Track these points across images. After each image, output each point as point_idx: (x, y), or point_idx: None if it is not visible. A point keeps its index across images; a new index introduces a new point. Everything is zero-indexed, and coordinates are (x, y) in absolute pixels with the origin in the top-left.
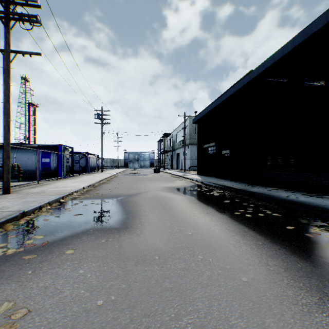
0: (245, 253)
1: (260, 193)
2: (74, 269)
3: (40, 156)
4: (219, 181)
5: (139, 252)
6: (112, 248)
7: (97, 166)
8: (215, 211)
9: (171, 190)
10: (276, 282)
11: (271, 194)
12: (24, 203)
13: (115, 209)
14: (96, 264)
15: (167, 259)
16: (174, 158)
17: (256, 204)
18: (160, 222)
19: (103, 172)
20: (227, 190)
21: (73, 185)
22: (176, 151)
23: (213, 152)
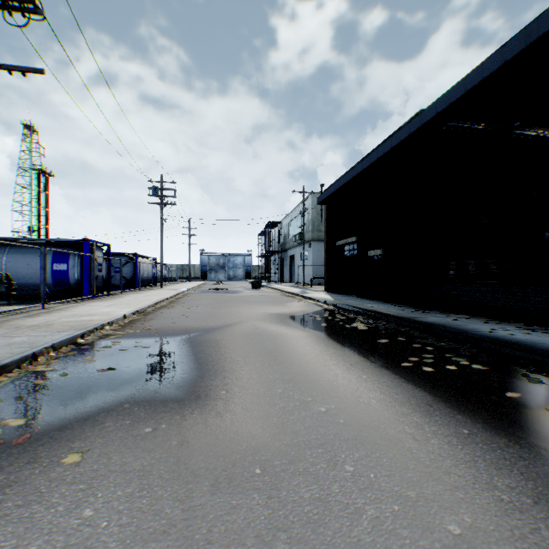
0: (440, 456)
1: (442, 325)
2: (74, 505)
3: (51, 259)
4: (365, 304)
5: (219, 456)
6: (164, 446)
7: (153, 277)
8: (364, 360)
9: (283, 320)
10: (527, 538)
11: (461, 327)
12: (4, 348)
13: (178, 358)
14: (125, 491)
15: (279, 474)
16: (285, 263)
17: (437, 346)
18: (264, 384)
19: (163, 288)
20: (382, 319)
21: (106, 312)
22: (289, 252)
23: (352, 253)
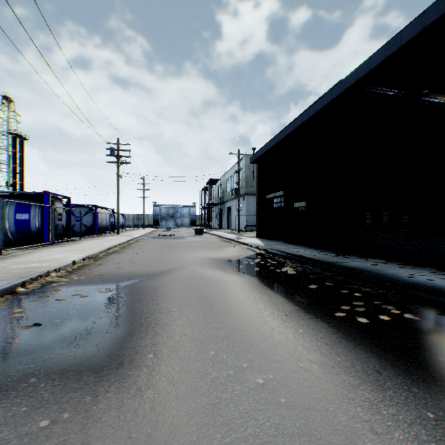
0: None
1: (364, 270)
2: None
3: (14, 209)
4: (292, 249)
5: None
6: None
7: (112, 225)
8: (298, 309)
9: (220, 264)
10: None
11: (381, 272)
12: None
13: (113, 309)
14: None
15: None
16: (223, 213)
17: (364, 291)
18: (196, 344)
19: (119, 234)
20: (308, 264)
21: (58, 258)
22: (226, 204)
23: (280, 205)
